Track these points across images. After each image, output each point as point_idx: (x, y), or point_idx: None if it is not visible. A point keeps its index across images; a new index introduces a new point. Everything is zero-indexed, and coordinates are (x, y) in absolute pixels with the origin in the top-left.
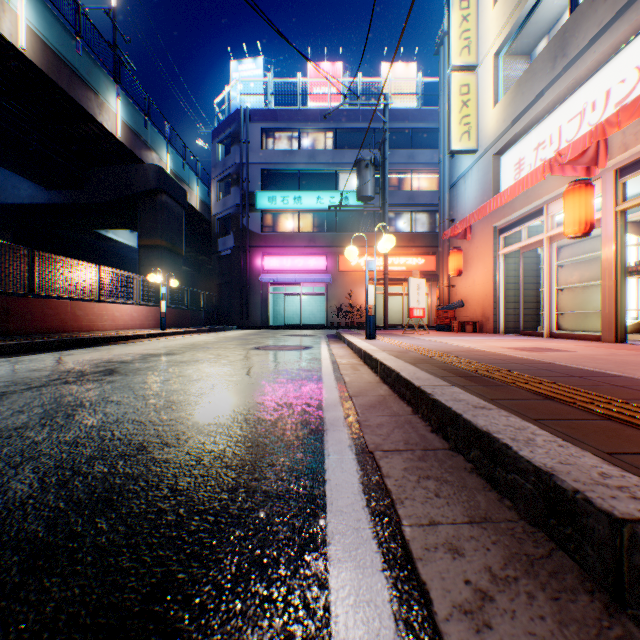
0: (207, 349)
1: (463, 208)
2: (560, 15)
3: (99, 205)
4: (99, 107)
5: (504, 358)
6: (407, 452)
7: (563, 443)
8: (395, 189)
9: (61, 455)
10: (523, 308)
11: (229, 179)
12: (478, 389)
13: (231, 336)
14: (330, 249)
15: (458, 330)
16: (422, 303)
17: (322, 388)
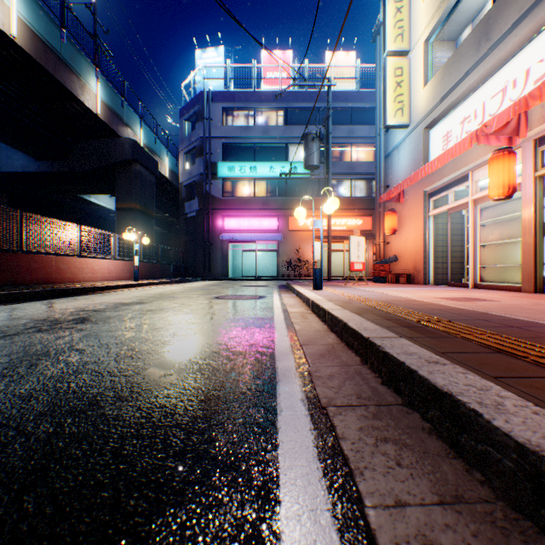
0: (173, 298)
1: (397, 175)
2: (483, 5)
3: (82, 173)
4: (81, 88)
5: (440, 308)
6: (360, 408)
7: (537, 409)
8: (337, 160)
9: (10, 411)
10: (450, 262)
11: (194, 151)
12: (426, 341)
13: (195, 287)
14: (281, 211)
15: (393, 281)
16: (361, 258)
17: (274, 336)
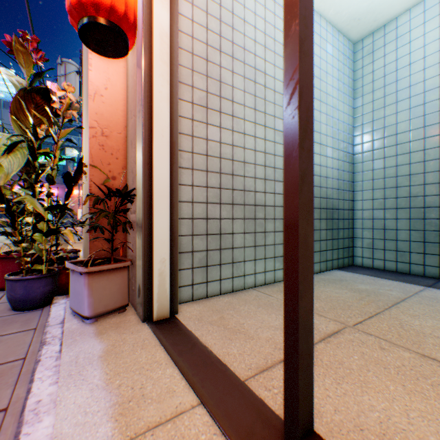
0: None
1: None
2: None
3: None
4: None
5: None
6: None
7: None
8: None
9: None
10: None
11: None
12: None
13: None
14: (61, 185)
15: None
16: None
17: None
